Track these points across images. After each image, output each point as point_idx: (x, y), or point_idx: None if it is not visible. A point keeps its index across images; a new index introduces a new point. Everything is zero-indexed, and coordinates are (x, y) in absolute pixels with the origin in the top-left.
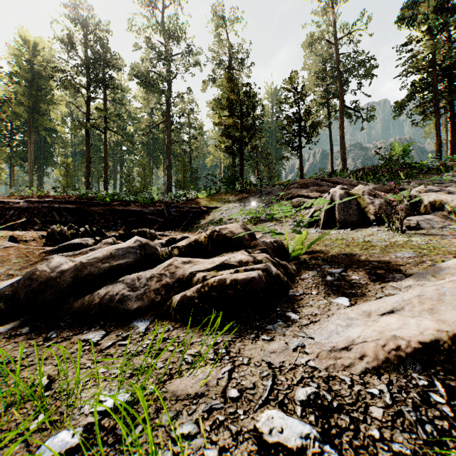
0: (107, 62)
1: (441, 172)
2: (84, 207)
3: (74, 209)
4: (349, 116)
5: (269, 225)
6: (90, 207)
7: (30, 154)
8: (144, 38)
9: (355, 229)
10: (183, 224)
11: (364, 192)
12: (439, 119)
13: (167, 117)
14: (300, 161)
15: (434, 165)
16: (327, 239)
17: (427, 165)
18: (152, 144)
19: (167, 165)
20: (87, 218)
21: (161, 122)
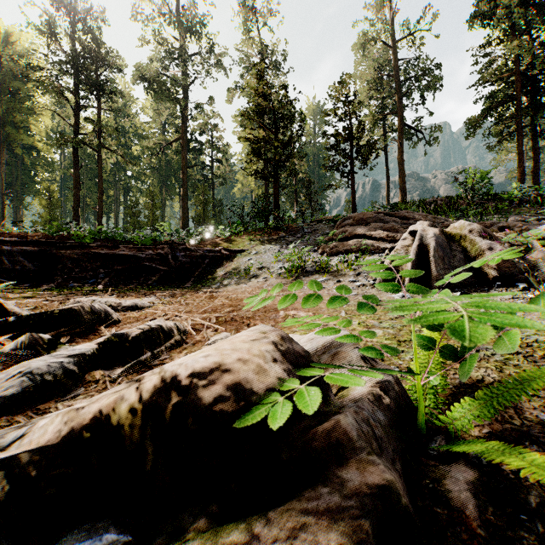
0: (103, 59)
1: (538, 205)
2: (51, 250)
3: (36, 252)
4: (409, 137)
5: (319, 280)
6: (60, 250)
7: (1, 179)
8: (152, 30)
9: (468, 293)
10: (195, 273)
11: (471, 230)
12: (521, 141)
13: (183, 134)
14: (352, 190)
15: (529, 196)
16: None
17: (518, 196)
18: (165, 168)
19: (183, 195)
20: (55, 265)
21: (174, 139)
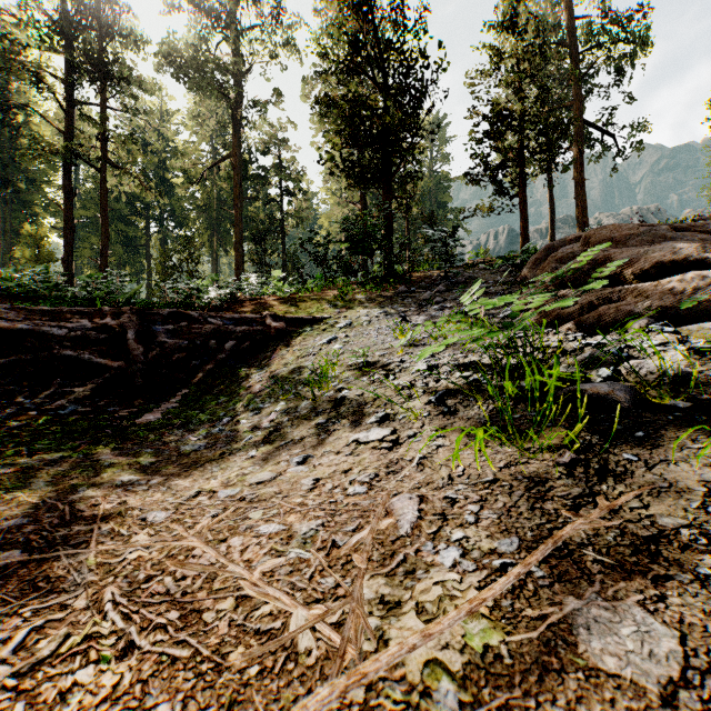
0: (108, 26)
1: None
2: None
3: None
4: (590, 145)
5: None
6: None
7: None
8: None
9: None
10: (196, 376)
11: None
12: None
13: (236, 148)
14: (522, 213)
15: None
16: None
17: None
18: (217, 208)
19: (235, 241)
20: None
21: (224, 157)
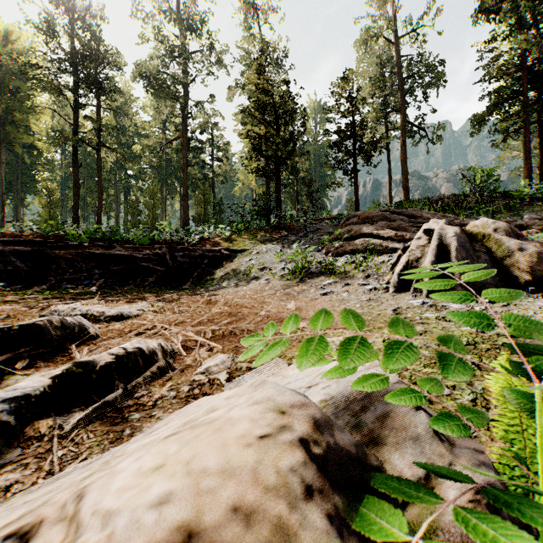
0: (102, 57)
1: None
2: (45, 250)
3: (29, 252)
4: (412, 135)
5: (326, 283)
6: (54, 250)
7: (0, 178)
8: (152, 28)
9: None
10: (194, 274)
11: (496, 229)
12: (528, 137)
13: (183, 132)
14: (355, 188)
15: (541, 194)
16: (482, 337)
17: (528, 194)
18: (166, 167)
19: (183, 194)
20: (49, 266)
21: (175, 138)
